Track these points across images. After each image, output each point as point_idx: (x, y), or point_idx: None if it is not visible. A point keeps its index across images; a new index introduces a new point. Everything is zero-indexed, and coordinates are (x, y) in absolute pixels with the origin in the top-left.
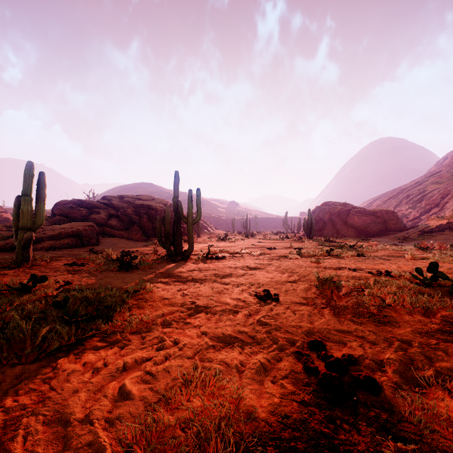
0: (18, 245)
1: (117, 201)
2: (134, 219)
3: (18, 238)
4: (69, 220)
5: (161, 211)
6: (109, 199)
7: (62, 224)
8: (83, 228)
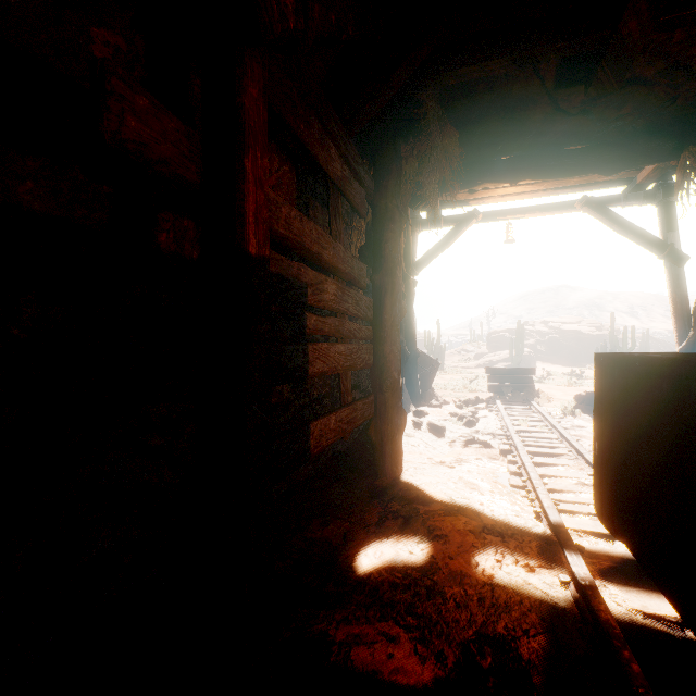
0: (514, 363)
1: (540, 327)
2: (561, 345)
3: (513, 360)
4: (503, 346)
5: (592, 337)
6: (531, 325)
7: (498, 349)
8: (525, 354)
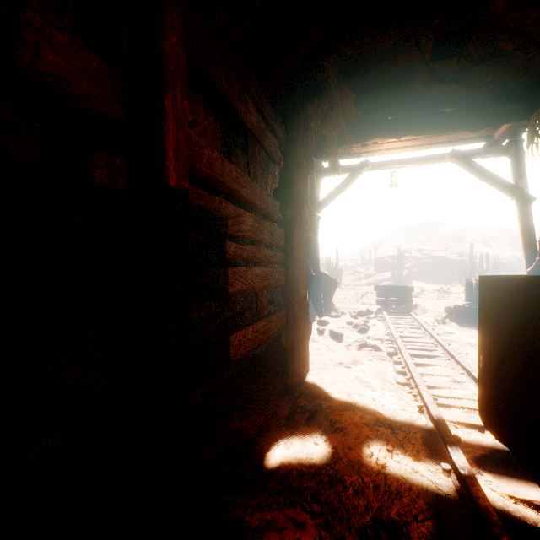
0: (396, 282)
1: (415, 253)
2: (432, 268)
3: (395, 279)
4: (386, 269)
5: (456, 261)
6: (408, 252)
7: (383, 271)
8: (404, 275)
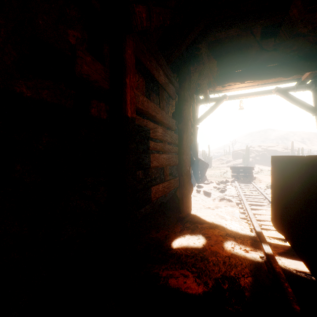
0: (244, 165)
1: (257, 148)
2: (267, 157)
3: (244, 163)
4: (239, 157)
5: (283, 153)
6: (253, 147)
7: (237, 159)
8: (250, 161)
